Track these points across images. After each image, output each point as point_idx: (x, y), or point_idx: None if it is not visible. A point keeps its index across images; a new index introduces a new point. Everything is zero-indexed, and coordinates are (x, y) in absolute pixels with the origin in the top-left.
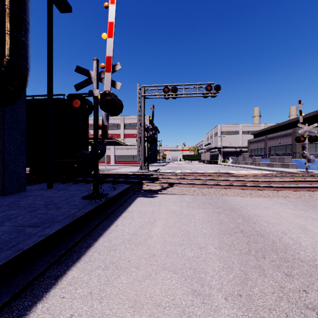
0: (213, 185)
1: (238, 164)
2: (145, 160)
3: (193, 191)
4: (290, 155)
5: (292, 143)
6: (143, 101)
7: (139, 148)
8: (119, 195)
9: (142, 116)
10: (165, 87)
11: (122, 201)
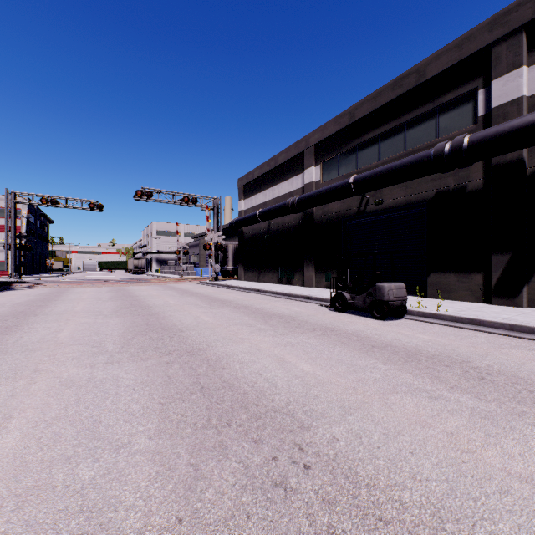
0: (72, 283)
1: (164, 274)
2: (17, 269)
3: (54, 287)
4: (194, 264)
5: (199, 253)
6: (14, 207)
7: (8, 256)
8: None
9: (12, 222)
10: (42, 198)
11: None
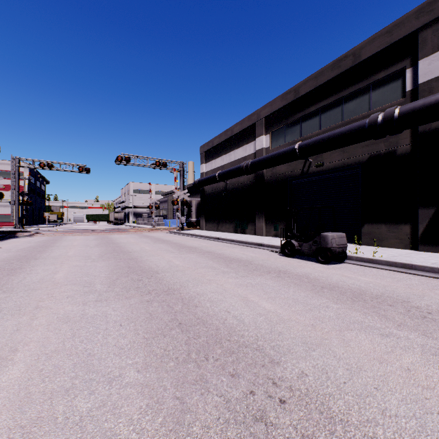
0: (65, 232)
1: (139, 224)
2: (21, 221)
3: (51, 235)
4: (164, 216)
5: (168, 208)
6: (18, 170)
7: (13, 210)
8: (1, 237)
9: (17, 182)
10: (41, 163)
11: (4, 238)
